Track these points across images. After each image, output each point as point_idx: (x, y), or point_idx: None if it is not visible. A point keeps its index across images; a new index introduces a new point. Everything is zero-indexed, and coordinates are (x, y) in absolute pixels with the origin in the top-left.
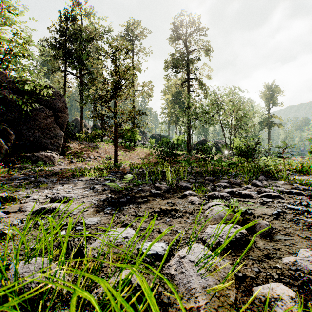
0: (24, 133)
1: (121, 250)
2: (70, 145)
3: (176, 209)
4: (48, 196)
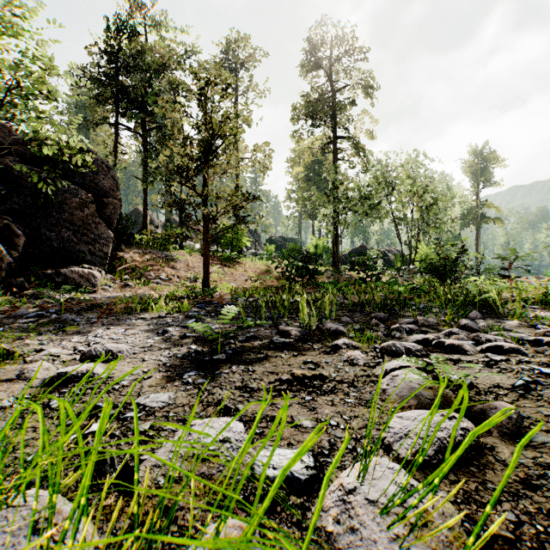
0: (42, 234)
1: (215, 470)
2: (125, 254)
3: (322, 376)
4: (78, 349)
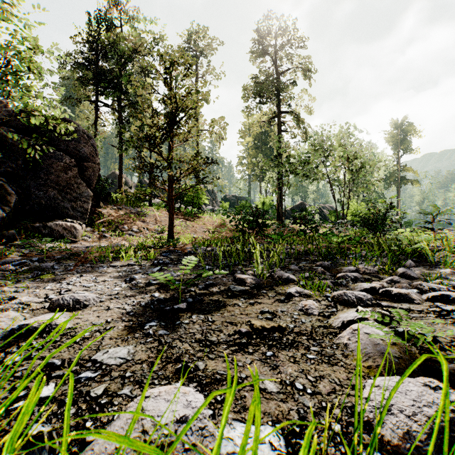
0: (32, 193)
1: None
2: (103, 210)
3: (281, 328)
4: (49, 297)
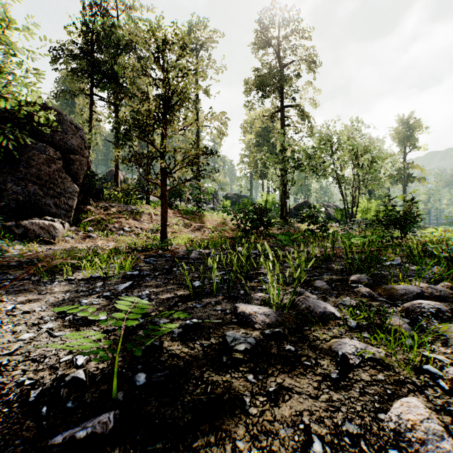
0: (9, 188)
1: None
2: (93, 208)
3: None
4: None
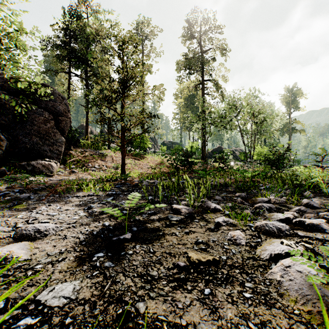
0: (20, 139)
1: None
2: (73, 152)
3: (215, 262)
4: (17, 226)
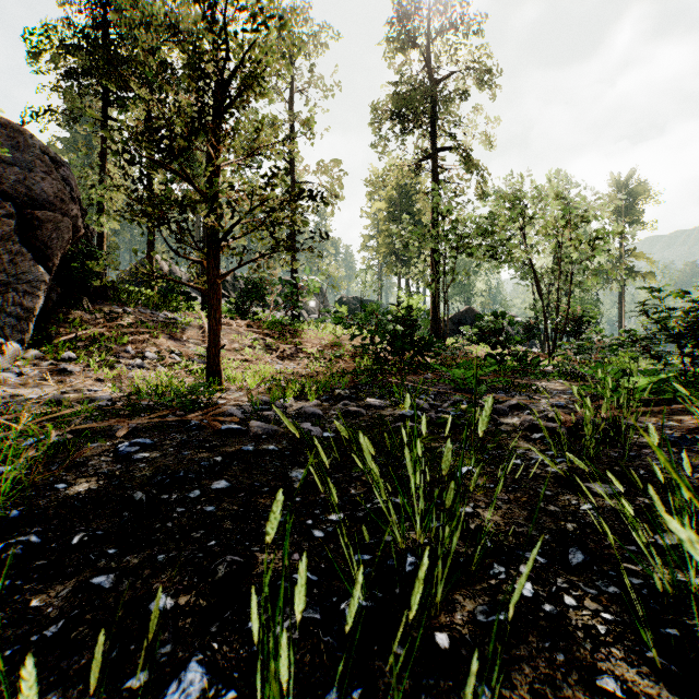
0: None
1: None
2: (87, 315)
3: None
4: None
